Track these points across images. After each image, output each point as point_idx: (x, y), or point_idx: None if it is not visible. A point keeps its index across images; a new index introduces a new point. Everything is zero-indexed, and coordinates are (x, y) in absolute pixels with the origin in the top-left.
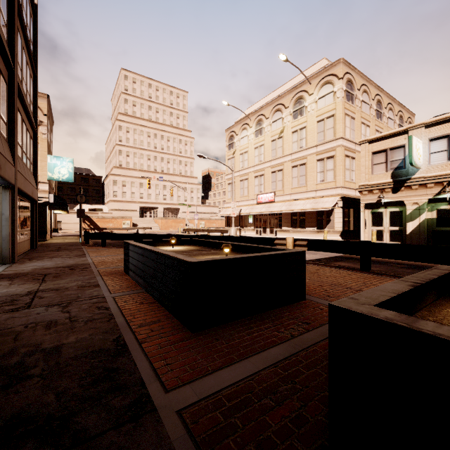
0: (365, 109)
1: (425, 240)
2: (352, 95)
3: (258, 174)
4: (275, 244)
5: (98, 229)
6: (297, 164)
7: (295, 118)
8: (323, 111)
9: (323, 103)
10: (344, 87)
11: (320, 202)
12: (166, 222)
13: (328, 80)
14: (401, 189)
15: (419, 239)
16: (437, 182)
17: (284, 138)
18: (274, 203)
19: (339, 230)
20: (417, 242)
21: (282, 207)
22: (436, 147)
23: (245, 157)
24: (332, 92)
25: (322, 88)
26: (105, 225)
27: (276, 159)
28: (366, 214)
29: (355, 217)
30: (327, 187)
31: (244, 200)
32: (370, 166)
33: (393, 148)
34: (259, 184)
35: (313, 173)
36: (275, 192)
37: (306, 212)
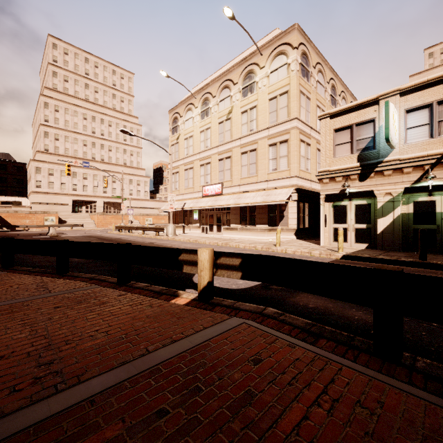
0: (320, 91)
1: (400, 242)
2: (307, 72)
3: (204, 162)
4: (180, 261)
5: (5, 227)
6: (247, 150)
7: (245, 96)
8: (276, 87)
9: (276, 77)
10: (299, 59)
11: (273, 194)
12: (104, 218)
13: (281, 50)
14: (370, 175)
15: (393, 240)
16: (417, 165)
17: (232, 120)
18: (221, 196)
19: (294, 227)
20: (390, 244)
21: (230, 200)
22: (415, 120)
23: (190, 142)
24: (285, 64)
25: (274, 59)
26: (19, 221)
27: (224, 145)
28: (327, 208)
29: (310, 213)
30: (280, 177)
31: (189, 193)
32: (331, 148)
33: (360, 123)
34: (205, 174)
35: (265, 160)
36: (222, 183)
37: (257, 207)
